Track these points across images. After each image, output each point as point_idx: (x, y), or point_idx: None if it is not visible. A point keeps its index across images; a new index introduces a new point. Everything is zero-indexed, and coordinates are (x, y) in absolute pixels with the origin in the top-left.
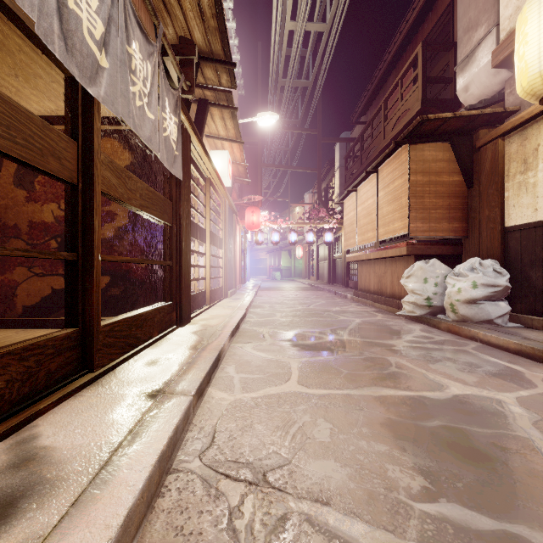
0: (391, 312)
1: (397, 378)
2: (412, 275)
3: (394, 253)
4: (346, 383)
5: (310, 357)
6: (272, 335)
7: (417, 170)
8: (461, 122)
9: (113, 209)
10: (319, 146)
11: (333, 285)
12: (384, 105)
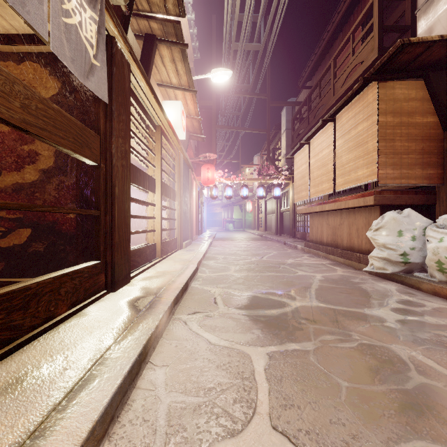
0: (350, 266)
1: (443, 409)
2: (383, 227)
3: (356, 203)
4: (359, 424)
5: (280, 345)
6: (226, 299)
7: (386, 111)
8: (445, 50)
9: (33, 147)
10: (268, 109)
11: (280, 235)
12: (334, 63)
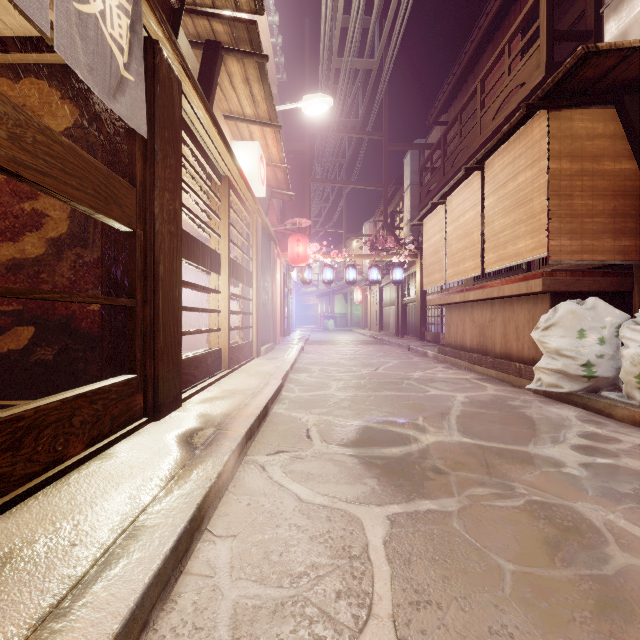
0: (505, 381)
1: None
2: (556, 324)
3: (514, 290)
4: (536, 635)
5: (406, 503)
6: (324, 432)
7: (561, 153)
8: None
9: (38, 206)
10: (385, 154)
11: (402, 337)
12: (480, 87)
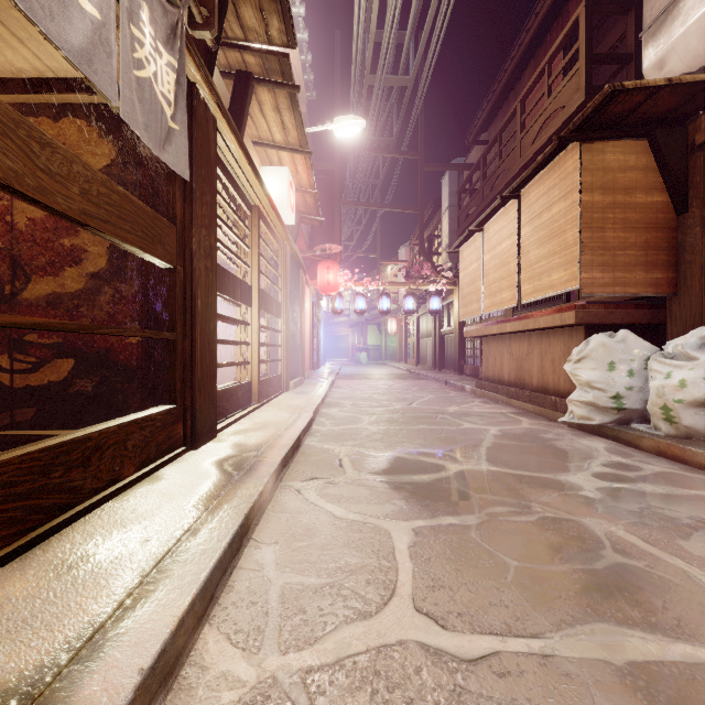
0: (541, 415)
1: (637, 590)
2: (587, 357)
3: (549, 322)
4: (527, 606)
5: (431, 518)
6: (356, 461)
7: (593, 185)
8: (676, 98)
9: (78, 241)
10: (422, 175)
11: (440, 371)
12: (520, 108)
